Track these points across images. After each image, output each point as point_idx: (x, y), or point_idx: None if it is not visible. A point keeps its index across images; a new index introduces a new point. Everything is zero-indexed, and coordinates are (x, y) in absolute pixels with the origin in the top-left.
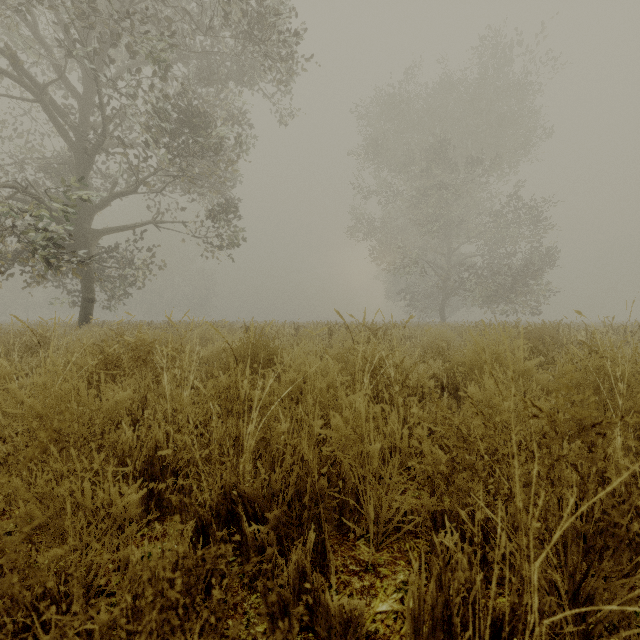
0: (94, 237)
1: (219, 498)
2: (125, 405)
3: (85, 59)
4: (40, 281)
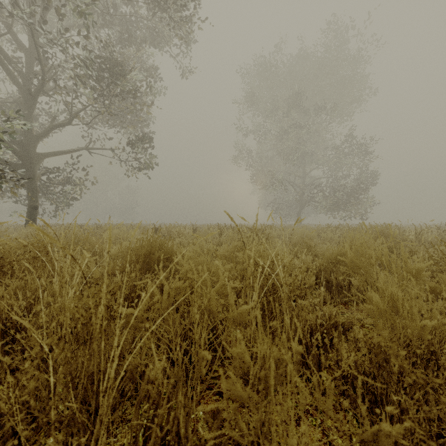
0: (38, 159)
1: None
2: None
3: (24, 14)
4: None
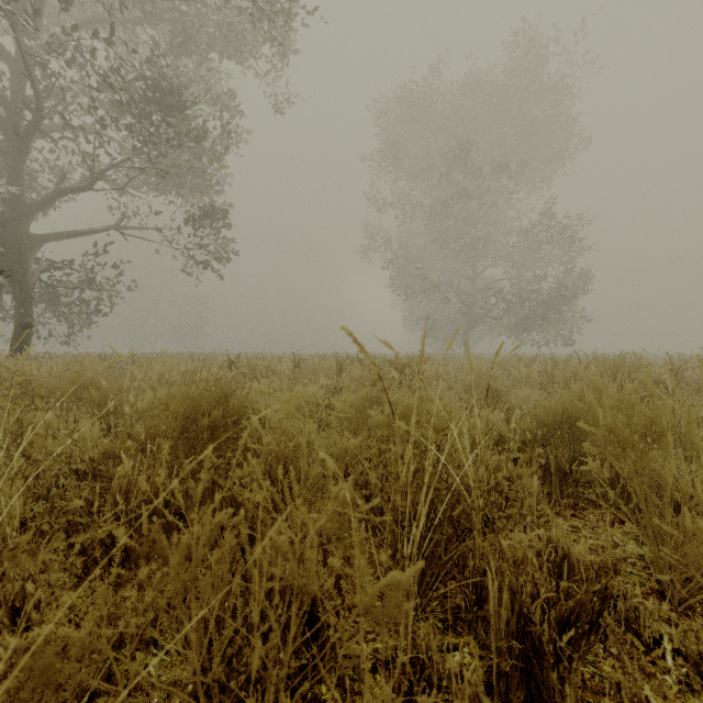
0: (33, 244)
1: None
2: None
3: None
4: None
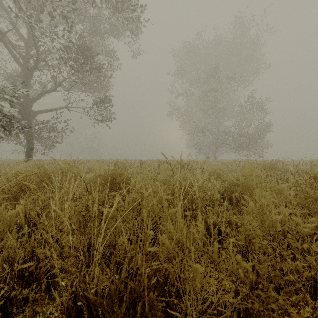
0: (33, 115)
1: (69, 302)
2: (15, 219)
3: (26, 17)
4: (5, 138)
